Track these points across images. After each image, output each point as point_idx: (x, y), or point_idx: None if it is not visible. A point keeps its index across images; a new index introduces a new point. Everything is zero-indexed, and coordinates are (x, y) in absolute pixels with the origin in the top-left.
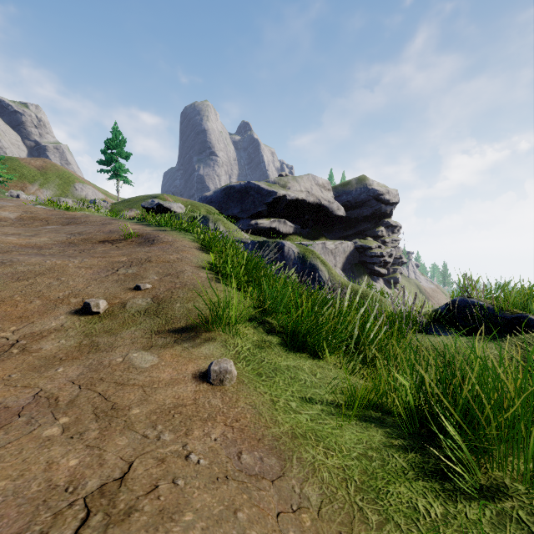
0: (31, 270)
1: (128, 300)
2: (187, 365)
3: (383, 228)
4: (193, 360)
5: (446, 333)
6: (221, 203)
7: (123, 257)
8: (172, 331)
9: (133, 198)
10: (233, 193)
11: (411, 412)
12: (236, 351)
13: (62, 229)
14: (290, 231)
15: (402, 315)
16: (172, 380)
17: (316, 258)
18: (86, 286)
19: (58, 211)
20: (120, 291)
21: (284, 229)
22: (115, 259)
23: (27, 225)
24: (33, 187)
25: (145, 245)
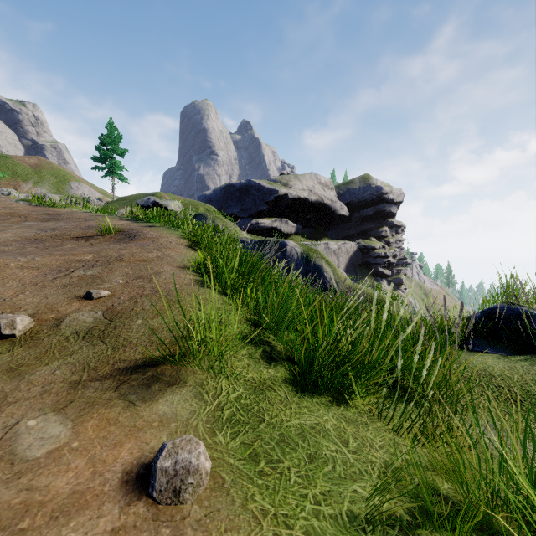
0: None
1: (69, 315)
2: (121, 445)
3: (387, 228)
4: (137, 433)
5: (491, 349)
6: (221, 202)
7: (88, 255)
8: (117, 368)
9: (129, 197)
10: (233, 192)
11: (532, 532)
12: (217, 404)
13: (36, 225)
14: (292, 231)
15: (439, 328)
16: (72, 499)
17: (321, 258)
18: (17, 293)
19: (42, 207)
20: (62, 301)
21: (285, 228)
22: (76, 258)
23: (1, 221)
24: (27, 185)
25: (123, 242)
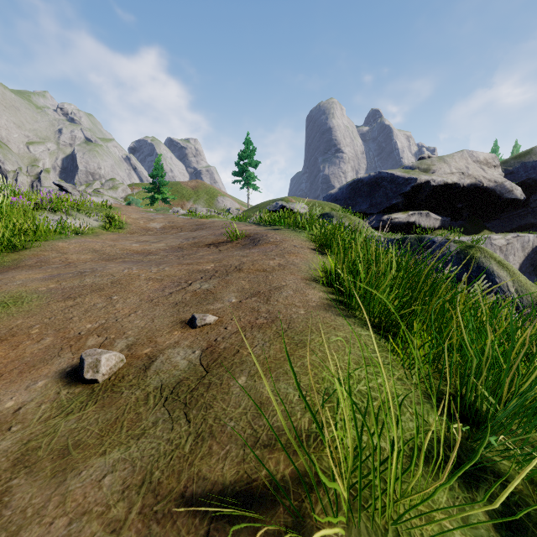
0: (94, 284)
1: (163, 351)
2: None
3: None
4: None
5: None
6: (347, 199)
7: (210, 264)
8: (188, 501)
9: (261, 204)
10: (360, 188)
11: None
12: None
13: (185, 235)
14: (435, 225)
15: None
16: None
17: (488, 258)
18: (130, 312)
19: (194, 219)
20: (166, 326)
21: (426, 222)
22: (199, 267)
23: (165, 233)
24: (189, 204)
25: (247, 247)
